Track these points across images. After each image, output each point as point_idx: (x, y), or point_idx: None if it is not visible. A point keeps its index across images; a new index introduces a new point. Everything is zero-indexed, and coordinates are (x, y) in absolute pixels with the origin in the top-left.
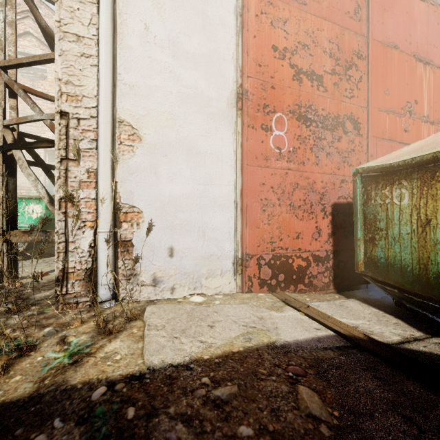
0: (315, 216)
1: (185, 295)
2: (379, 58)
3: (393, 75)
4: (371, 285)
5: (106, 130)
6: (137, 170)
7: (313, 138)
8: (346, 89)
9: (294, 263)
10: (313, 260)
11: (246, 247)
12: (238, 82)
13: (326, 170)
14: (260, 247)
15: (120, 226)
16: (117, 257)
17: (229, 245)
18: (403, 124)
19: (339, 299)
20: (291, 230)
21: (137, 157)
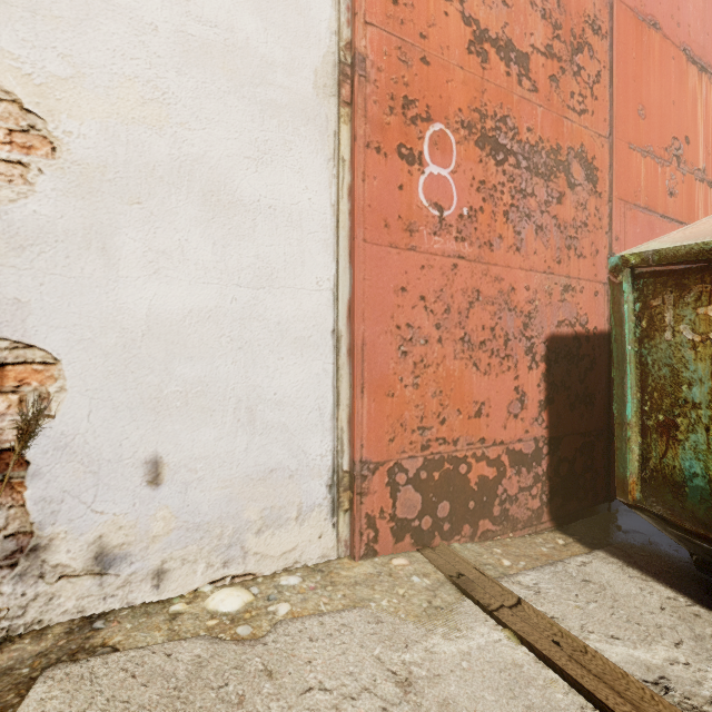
0: (513, 364)
1: (199, 584)
2: (630, 41)
3: (652, 82)
4: (616, 503)
5: None
6: (39, 236)
7: (511, 191)
8: (572, 92)
9: (471, 473)
10: (509, 462)
11: (362, 444)
12: (341, 34)
13: (535, 264)
14: (396, 441)
15: None
16: None
17: (319, 440)
18: (668, 181)
19: (568, 549)
20: (464, 398)
21: (42, 198)
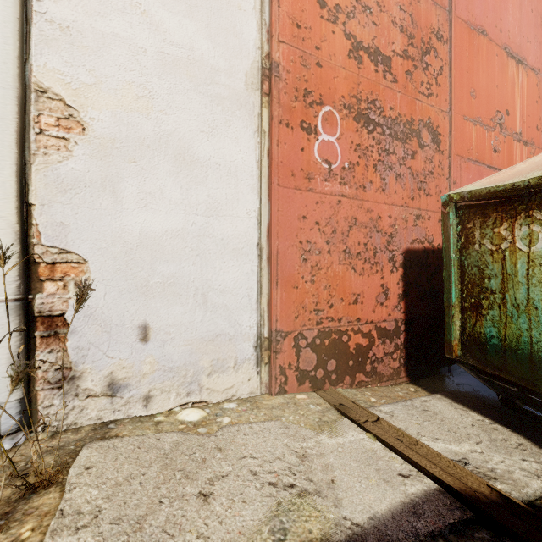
0: (380, 268)
1: (172, 406)
2: (464, 44)
3: (481, 72)
4: (454, 367)
5: (3, 101)
6: (75, 184)
7: (378, 150)
8: (422, 82)
9: (351, 342)
10: (377, 335)
11: (276, 319)
12: (263, 49)
13: (395, 200)
14: (300, 318)
15: (40, 288)
16: (34, 347)
17: (248, 316)
18: (493, 141)
19: (417, 394)
20: (346, 291)
21: (77, 159)
